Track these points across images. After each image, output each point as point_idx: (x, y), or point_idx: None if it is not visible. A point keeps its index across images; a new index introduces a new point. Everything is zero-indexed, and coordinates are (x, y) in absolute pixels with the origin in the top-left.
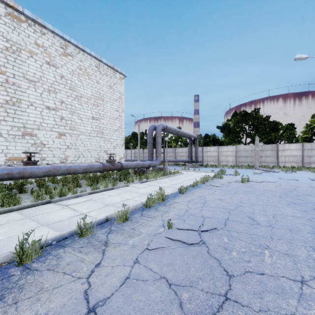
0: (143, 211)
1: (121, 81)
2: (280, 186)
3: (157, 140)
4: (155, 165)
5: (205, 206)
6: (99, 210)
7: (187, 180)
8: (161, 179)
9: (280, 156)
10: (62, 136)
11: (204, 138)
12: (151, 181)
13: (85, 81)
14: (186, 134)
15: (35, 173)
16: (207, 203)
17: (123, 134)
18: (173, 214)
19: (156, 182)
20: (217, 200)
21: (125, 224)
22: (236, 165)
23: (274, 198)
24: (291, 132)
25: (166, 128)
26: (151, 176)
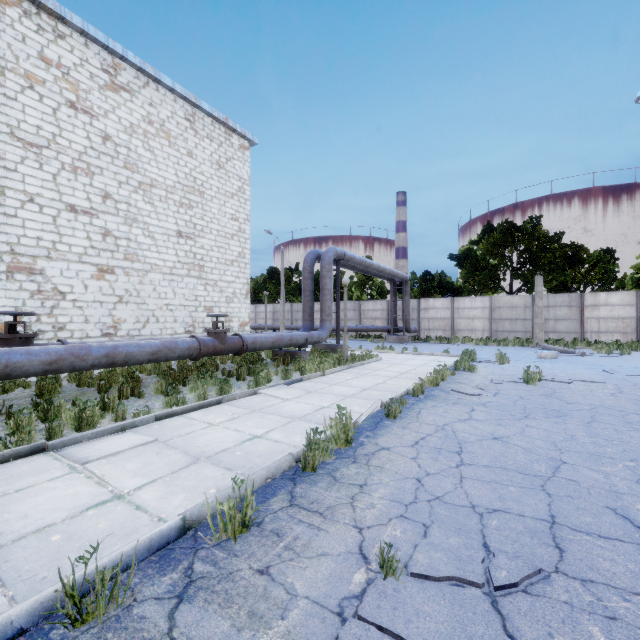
0: (296, 484)
1: (243, 155)
2: (623, 395)
3: (323, 284)
4: (319, 340)
5: (467, 465)
6: (171, 482)
7: (395, 376)
8: (334, 373)
9: (588, 319)
10: (106, 275)
11: (421, 279)
12: (311, 379)
13: (161, 151)
14: (385, 270)
15: (19, 366)
16: (467, 450)
17: (247, 270)
18: (386, 499)
19: (324, 383)
20: (491, 441)
21: (239, 547)
22: (492, 338)
23: (636, 432)
24: (607, 268)
25: (342, 258)
26: (311, 368)
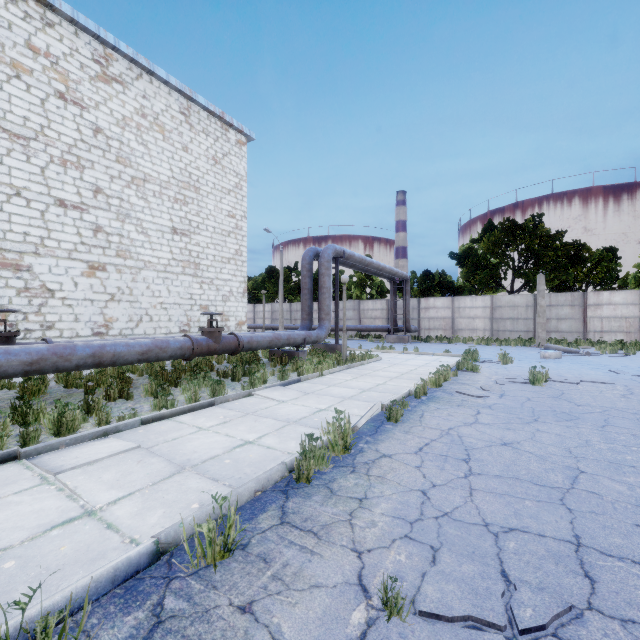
0: (288, 497)
1: (240, 150)
2: (635, 396)
3: (321, 282)
4: (317, 340)
5: (476, 475)
6: (149, 495)
7: (396, 376)
8: (333, 374)
9: (591, 319)
10: (97, 272)
11: (421, 278)
12: (309, 379)
13: (155, 145)
14: (385, 269)
15: None
16: (475, 457)
17: (245, 268)
18: (388, 516)
19: (322, 384)
20: (501, 447)
21: (220, 577)
22: (493, 338)
23: None
24: (609, 267)
25: (341, 256)
26: (309, 368)
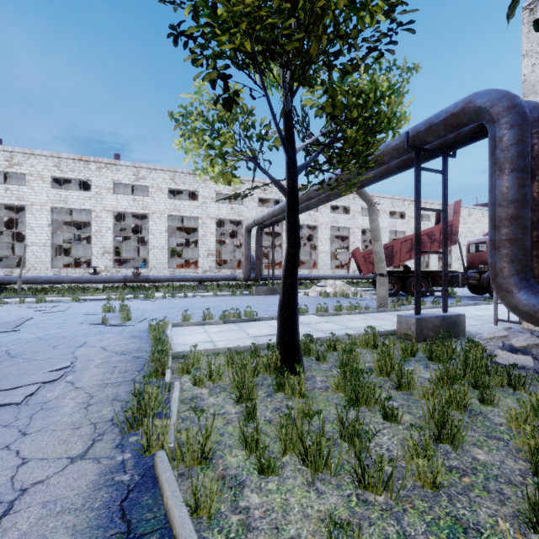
0: None
1: None
2: None
3: None
4: None
5: None
6: None
7: None
8: None
9: None
10: None
11: None
12: None
13: (477, 226)
14: None
15: None
16: None
17: None
18: None
19: None
20: None
21: None
22: None
23: None
24: None
25: None
26: None
